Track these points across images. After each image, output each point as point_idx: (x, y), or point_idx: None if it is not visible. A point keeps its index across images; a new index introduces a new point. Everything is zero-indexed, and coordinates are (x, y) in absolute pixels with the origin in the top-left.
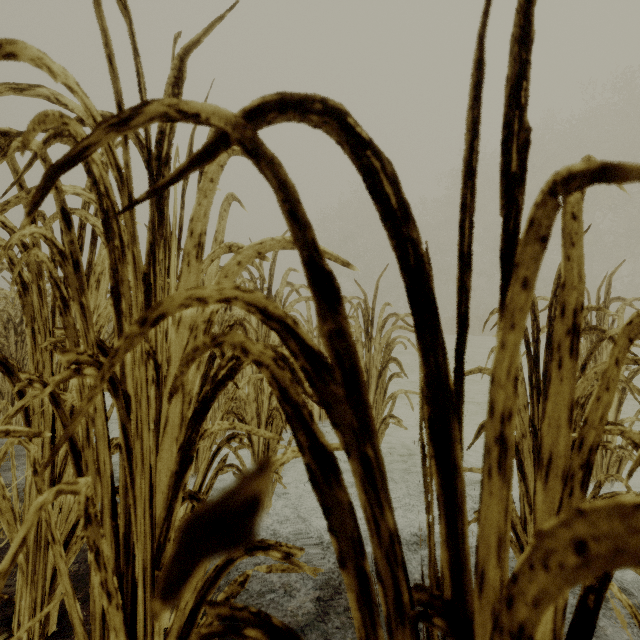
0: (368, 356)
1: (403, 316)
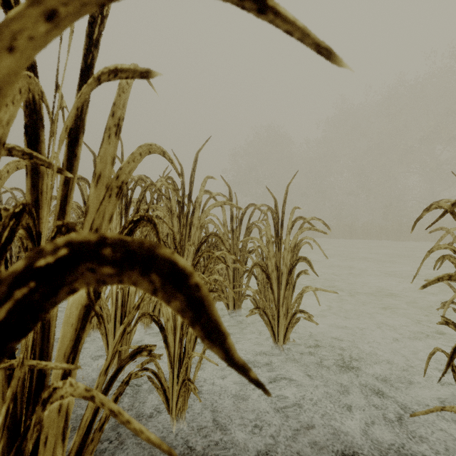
0: (278, 255)
1: (309, 219)
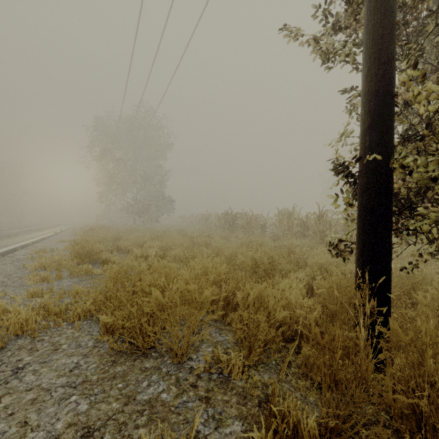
0: None
1: None
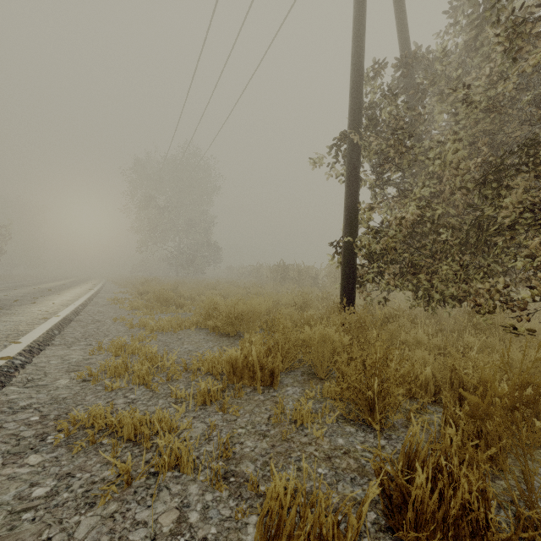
0: None
1: None
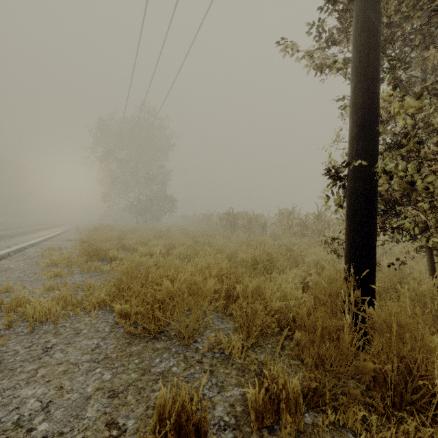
0: None
1: None
